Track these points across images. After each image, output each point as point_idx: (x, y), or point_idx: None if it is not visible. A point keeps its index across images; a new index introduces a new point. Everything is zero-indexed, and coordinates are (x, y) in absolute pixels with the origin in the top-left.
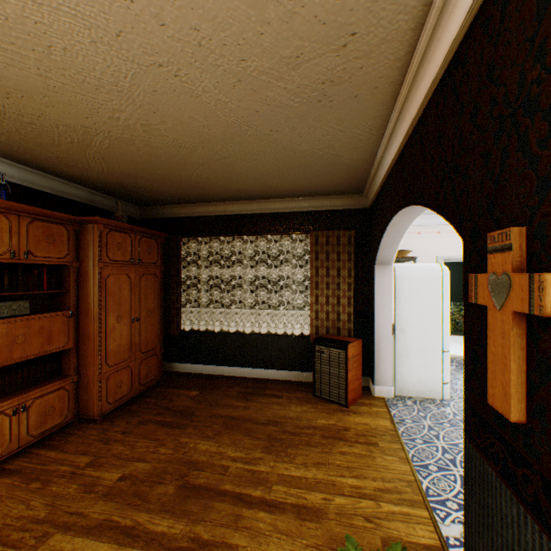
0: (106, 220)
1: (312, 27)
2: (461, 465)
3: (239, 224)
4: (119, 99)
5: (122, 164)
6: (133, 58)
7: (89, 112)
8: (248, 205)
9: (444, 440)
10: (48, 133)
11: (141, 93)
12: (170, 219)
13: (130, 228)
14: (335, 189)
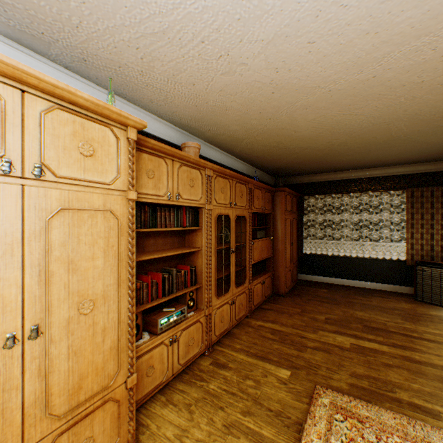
0: (287, 189)
1: None
2: None
3: (345, 185)
4: (343, 135)
5: (300, 159)
6: (373, 122)
7: (320, 141)
8: (353, 173)
9: None
10: (285, 151)
11: (359, 132)
12: (294, 185)
13: (291, 192)
14: (432, 159)
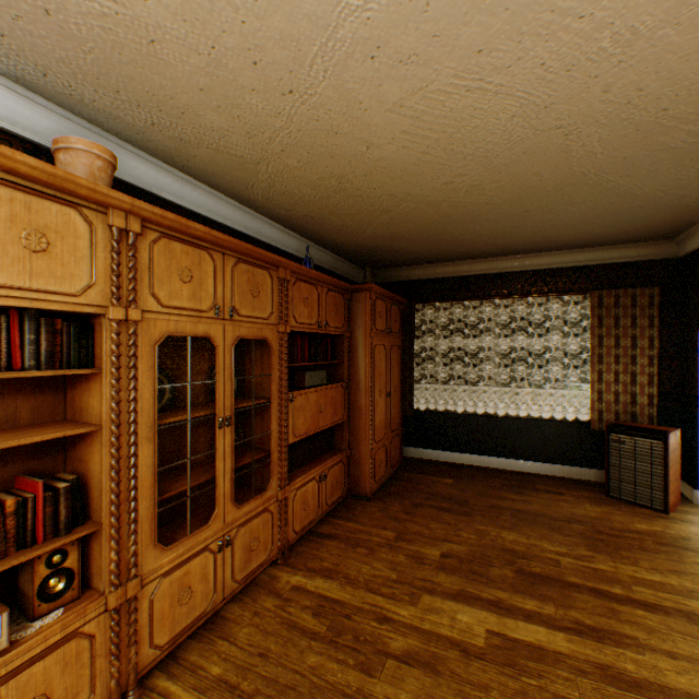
0: (376, 288)
1: None
2: None
3: (487, 285)
4: (475, 164)
5: (400, 227)
6: (536, 126)
7: (428, 180)
8: (500, 262)
9: None
10: (362, 204)
11: (506, 156)
12: (399, 283)
13: (387, 295)
14: (635, 236)
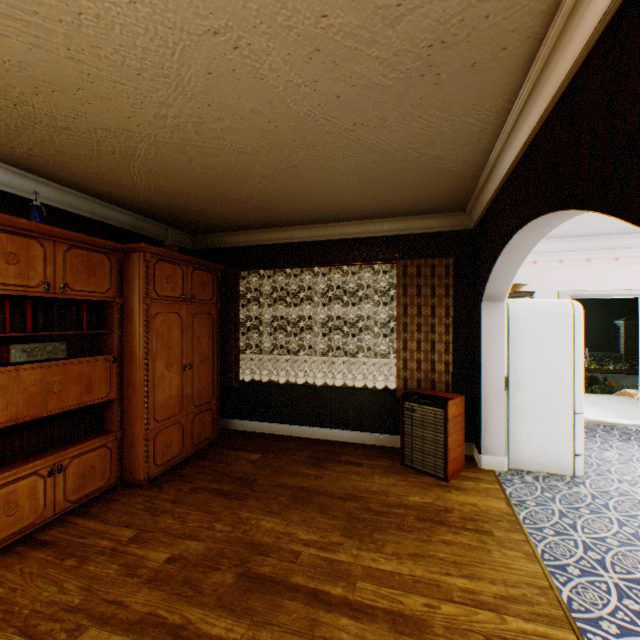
0: (153, 248)
1: None
2: (613, 569)
3: (309, 253)
4: (165, 88)
5: (172, 180)
6: (182, 25)
7: (130, 109)
8: (319, 230)
9: (584, 532)
10: (86, 141)
11: (192, 77)
12: (227, 250)
13: (181, 258)
14: (429, 206)
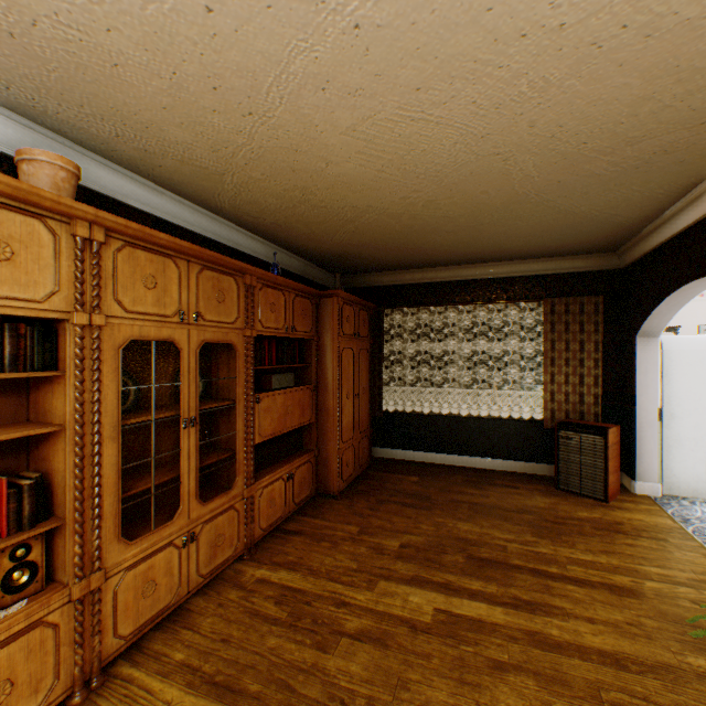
0: (343, 293)
1: (678, 114)
2: None
3: (451, 292)
4: (428, 182)
5: (366, 236)
6: (477, 152)
7: (387, 194)
8: (463, 270)
9: None
10: (327, 214)
11: (455, 176)
12: (369, 289)
13: (355, 300)
14: (582, 249)
